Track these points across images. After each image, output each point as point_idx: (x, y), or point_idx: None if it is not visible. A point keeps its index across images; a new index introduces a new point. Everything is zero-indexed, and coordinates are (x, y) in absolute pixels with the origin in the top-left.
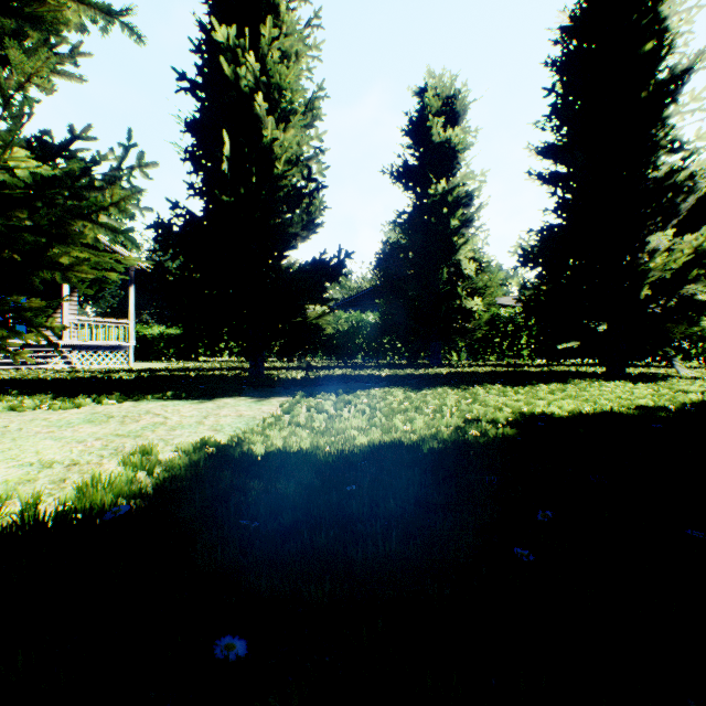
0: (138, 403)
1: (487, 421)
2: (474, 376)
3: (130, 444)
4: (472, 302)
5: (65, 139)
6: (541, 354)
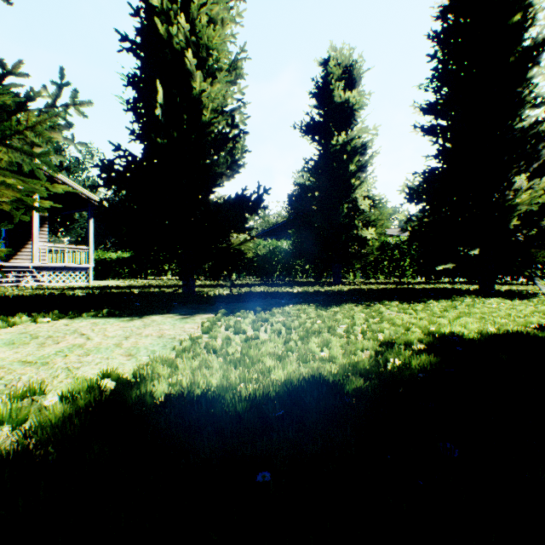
0: (72, 320)
1: (400, 343)
2: (371, 293)
3: (28, 375)
4: (367, 232)
5: None
6: (421, 274)
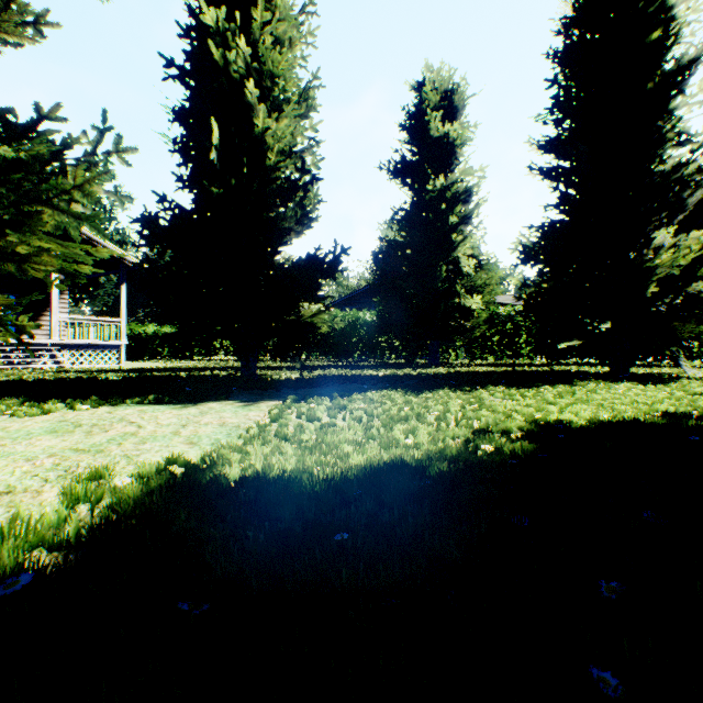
0: (115, 408)
1: (497, 432)
2: (475, 377)
3: (87, 462)
4: (471, 300)
5: (31, 119)
6: (540, 353)
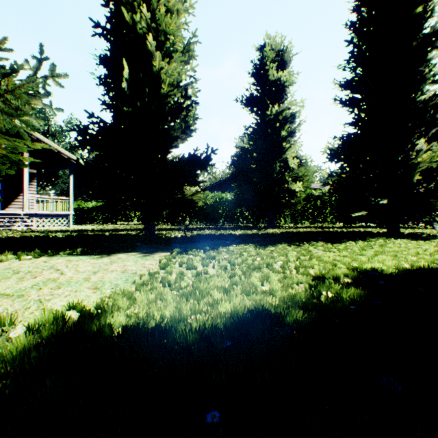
0: (51, 258)
1: (329, 278)
2: (300, 235)
3: (4, 307)
4: (295, 186)
5: None
6: (339, 220)
